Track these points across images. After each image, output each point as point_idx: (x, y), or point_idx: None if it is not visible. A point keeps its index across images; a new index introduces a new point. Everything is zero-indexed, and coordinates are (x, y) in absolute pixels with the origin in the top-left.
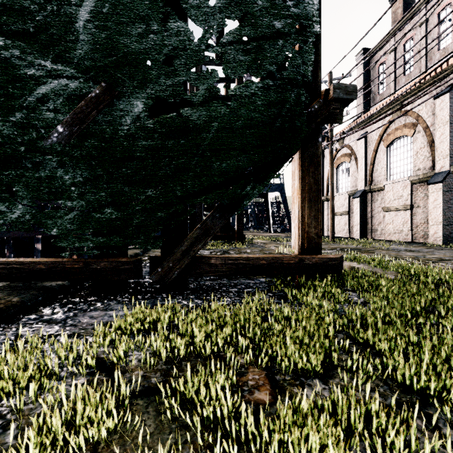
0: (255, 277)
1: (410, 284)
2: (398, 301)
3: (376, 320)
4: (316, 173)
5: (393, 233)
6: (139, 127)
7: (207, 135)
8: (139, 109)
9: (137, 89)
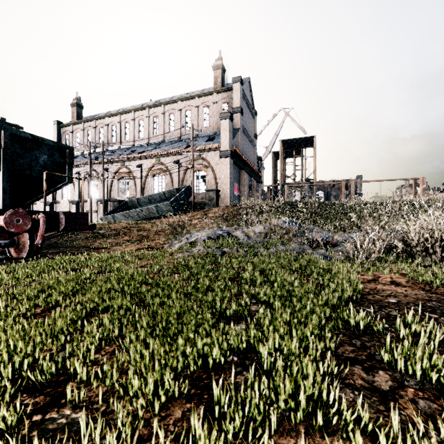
0: None
1: None
2: None
3: None
4: None
5: None
6: None
7: None
8: None
9: None
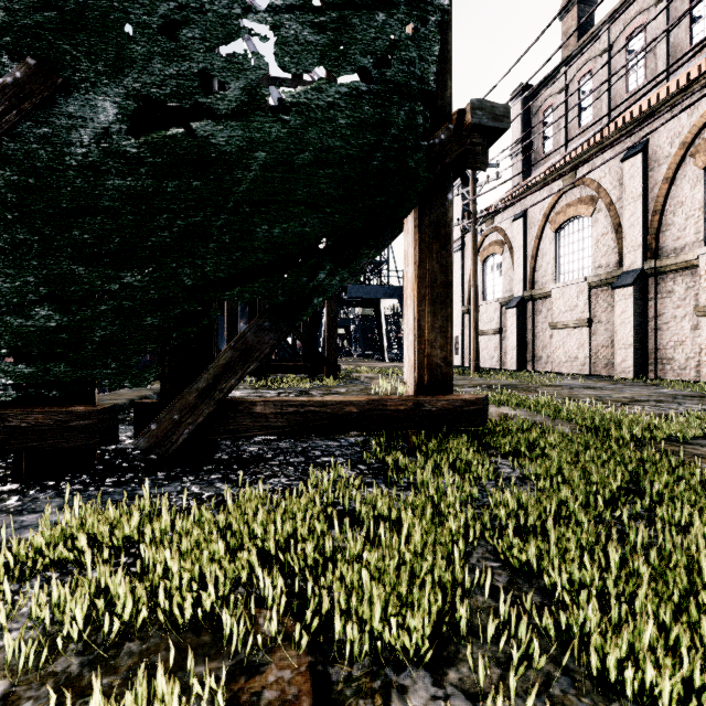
0: (342, 436)
1: (595, 443)
2: (579, 475)
3: (544, 515)
4: (444, 254)
5: (564, 362)
6: (109, 150)
7: (244, 174)
8: (109, 116)
9: (105, 78)
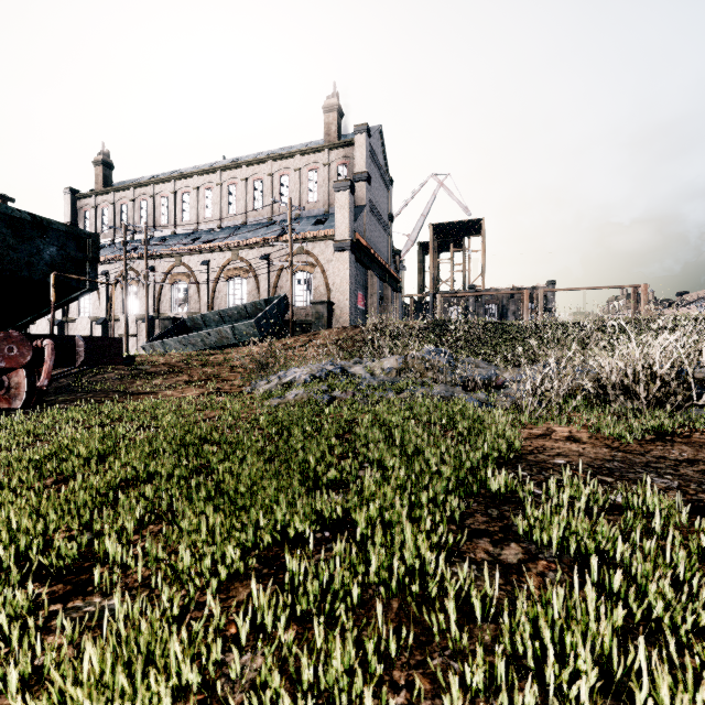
0: None
1: None
2: None
3: None
4: None
5: None
6: None
7: None
8: None
9: None
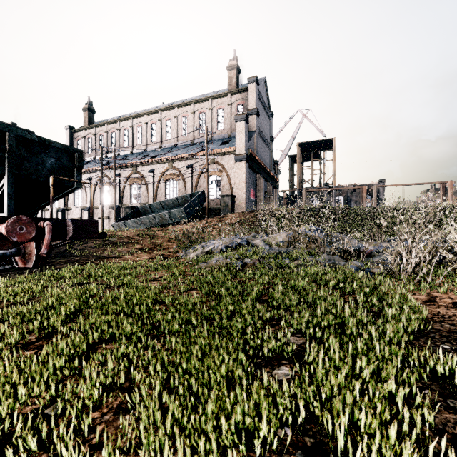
0: None
1: None
2: None
3: None
4: None
5: None
6: None
7: None
8: None
9: None
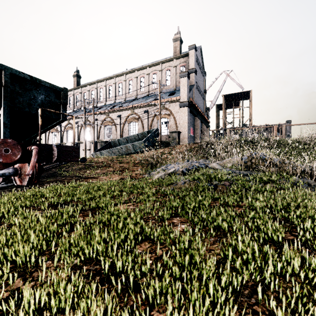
0: None
1: None
2: None
3: None
4: None
5: None
6: None
7: None
8: None
9: None
